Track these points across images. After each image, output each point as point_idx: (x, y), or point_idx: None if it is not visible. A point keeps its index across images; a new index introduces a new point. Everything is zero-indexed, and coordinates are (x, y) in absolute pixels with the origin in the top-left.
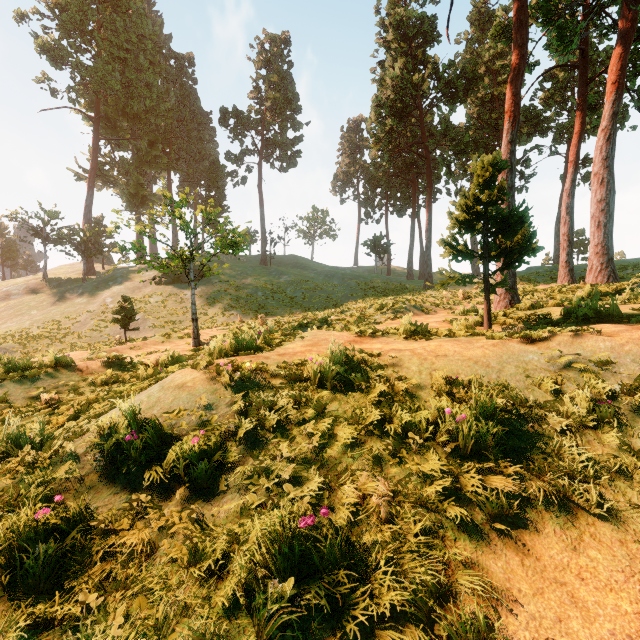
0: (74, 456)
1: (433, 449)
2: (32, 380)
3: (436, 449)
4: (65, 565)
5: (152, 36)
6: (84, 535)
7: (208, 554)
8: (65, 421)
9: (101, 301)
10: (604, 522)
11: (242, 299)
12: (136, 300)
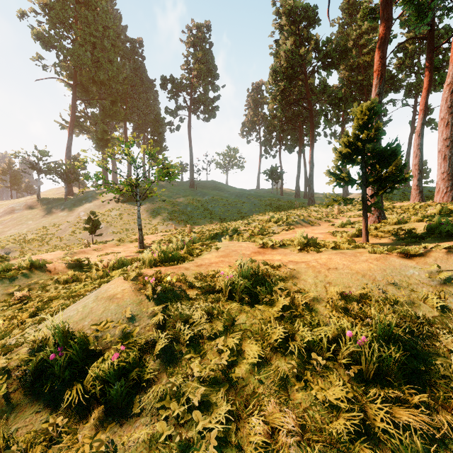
0: (6, 370)
1: (335, 370)
2: (11, 280)
3: (338, 369)
4: None
5: (113, 26)
6: None
7: None
8: (27, 317)
9: (77, 214)
10: None
11: (176, 213)
12: (101, 214)
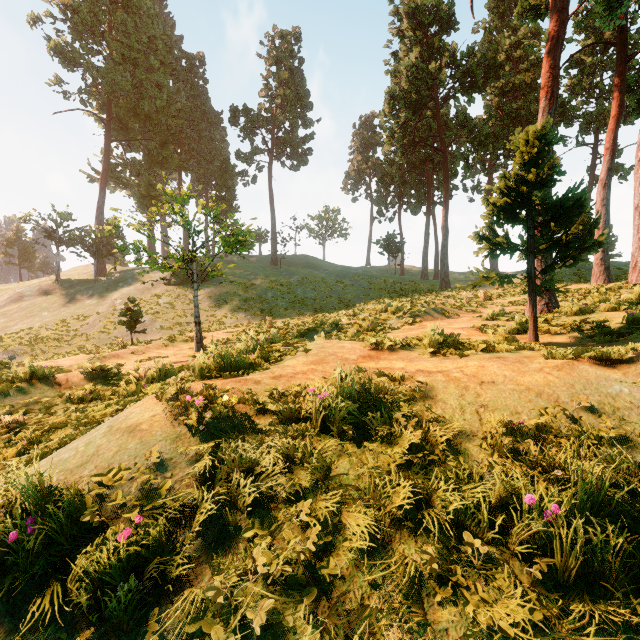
0: None
1: (506, 564)
2: None
3: (510, 562)
4: None
5: (163, 37)
6: None
7: None
8: (14, 456)
9: (110, 302)
10: None
11: (251, 300)
12: (145, 301)
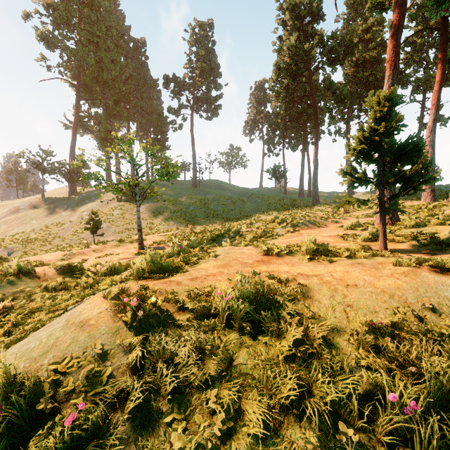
0: None
1: None
2: None
3: (377, 448)
4: None
5: (117, 26)
6: None
7: None
8: (1, 335)
9: (79, 214)
10: None
11: (178, 212)
12: (103, 213)
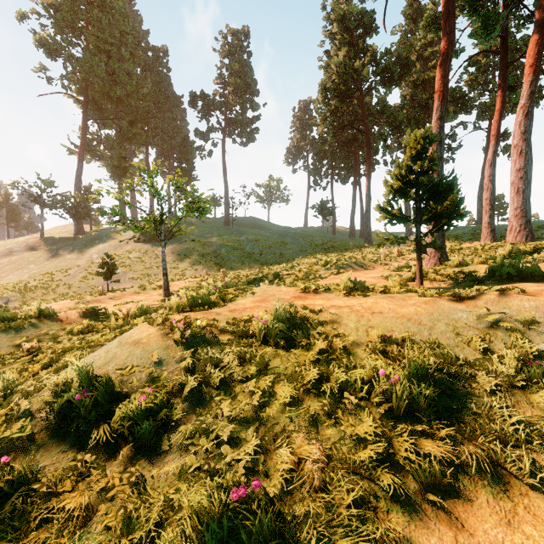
0: (29, 413)
1: (367, 409)
2: (17, 330)
3: (370, 409)
4: (1, 533)
5: (132, 32)
6: (25, 499)
7: (141, 524)
8: (40, 369)
9: (88, 257)
10: (538, 492)
11: (208, 255)
12: (118, 256)
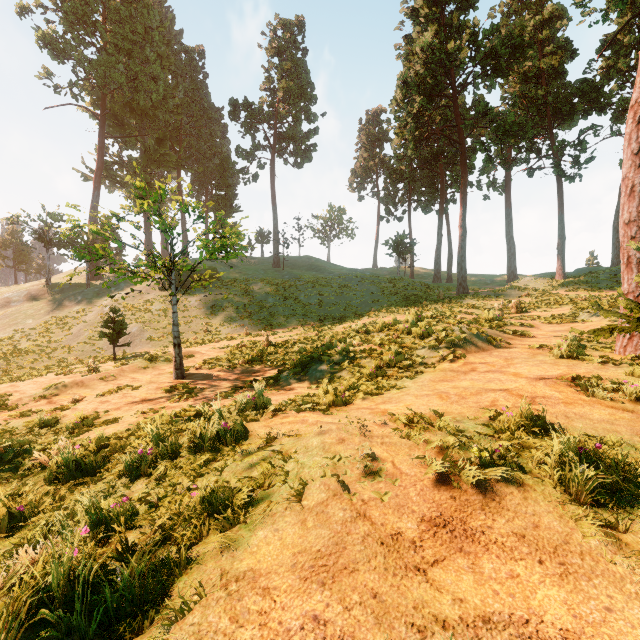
0: None
1: None
2: None
3: None
4: None
5: (161, 29)
6: None
7: None
8: None
9: (99, 309)
10: None
11: (250, 307)
12: (136, 308)
